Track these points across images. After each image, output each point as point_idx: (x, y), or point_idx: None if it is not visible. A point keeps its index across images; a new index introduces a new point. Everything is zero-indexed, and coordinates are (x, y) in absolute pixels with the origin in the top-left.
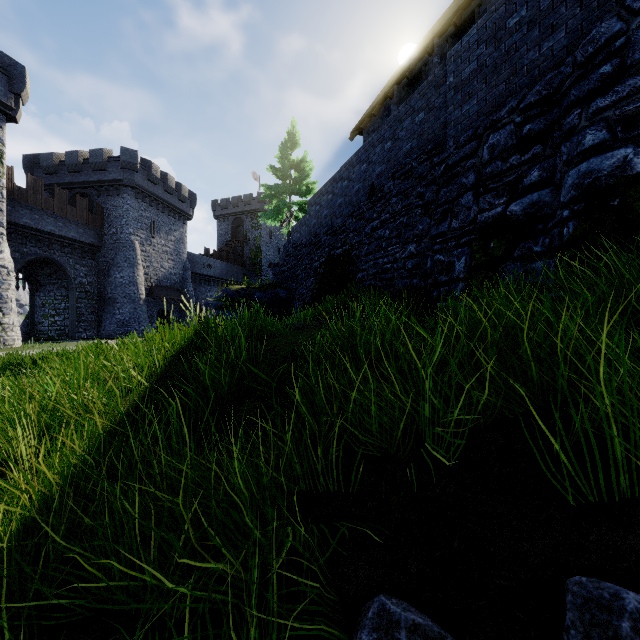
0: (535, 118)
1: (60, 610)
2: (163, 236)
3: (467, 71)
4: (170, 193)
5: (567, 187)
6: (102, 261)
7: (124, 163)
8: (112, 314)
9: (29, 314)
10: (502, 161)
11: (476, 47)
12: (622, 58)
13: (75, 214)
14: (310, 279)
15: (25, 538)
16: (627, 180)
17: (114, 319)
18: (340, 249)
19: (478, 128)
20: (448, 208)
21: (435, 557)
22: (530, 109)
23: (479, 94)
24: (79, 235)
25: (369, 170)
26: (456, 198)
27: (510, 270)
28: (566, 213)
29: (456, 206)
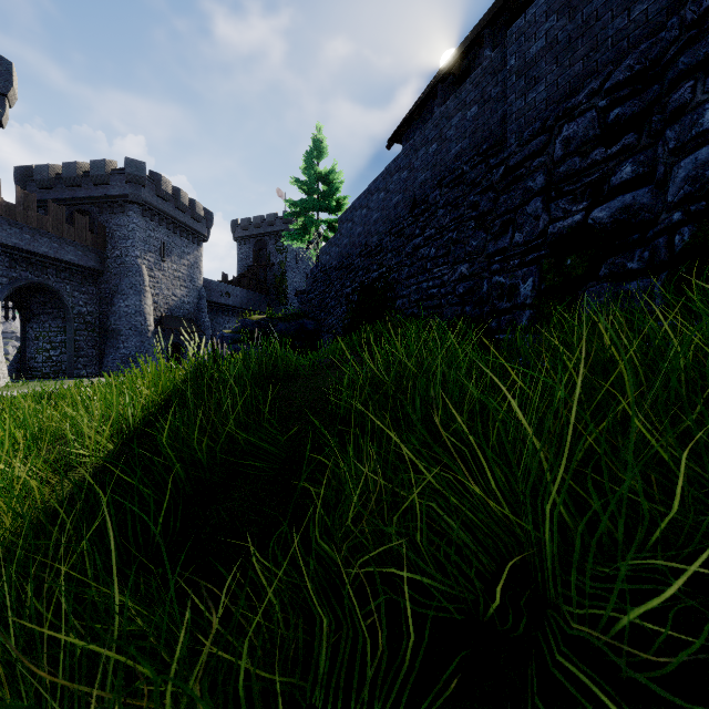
0: (625, 100)
1: None
2: (175, 260)
3: (533, 50)
4: (183, 211)
5: (678, 182)
6: (104, 288)
7: (129, 176)
8: (116, 348)
9: (20, 348)
10: (581, 157)
11: (544, 20)
12: None
13: (73, 234)
14: (341, 308)
15: None
16: None
17: (118, 354)
18: (376, 272)
19: (547, 119)
20: (509, 219)
21: None
22: (618, 89)
23: (548, 77)
24: (78, 258)
25: (410, 178)
26: (519, 206)
27: (594, 293)
28: (678, 216)
29: (520, 216)
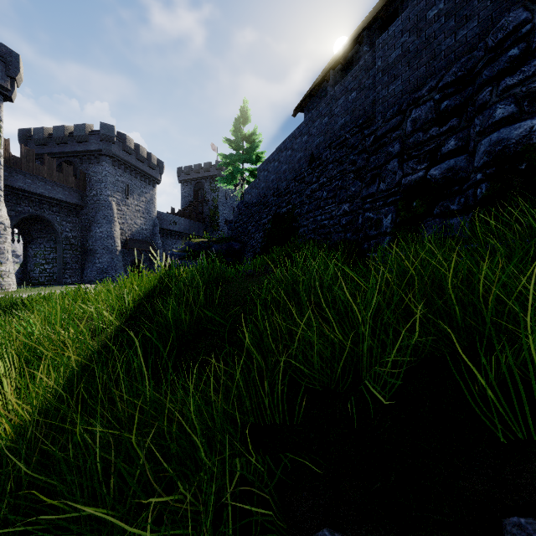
0: (451, 95)
1: (29, 534)
2: (136, 197)
3: (393, 56)
4: (142, 161)
5: (480, 154)
6: (84, 218)
7: (103, 136)
8: (93, 263)
9: (23, 263)
10: (423, 132)
11: (400, 36)
12: (528, 42)
13: (62, 179)
14: (259, 233)
15: (1, 465)
16: (533, 147)
17: (94, 267)
18: (285, 208)
19: (402, 105)
20: (377, 173)
21: (374, 489)
22: (447, 88)
23: (403, 76)
24: (65, 196)
25: (309, 141)
26: (383, 164)
27: (430, 225)
28: (479, 176)
29: (383, 171)
